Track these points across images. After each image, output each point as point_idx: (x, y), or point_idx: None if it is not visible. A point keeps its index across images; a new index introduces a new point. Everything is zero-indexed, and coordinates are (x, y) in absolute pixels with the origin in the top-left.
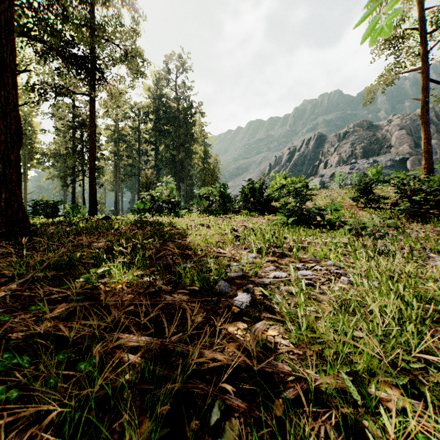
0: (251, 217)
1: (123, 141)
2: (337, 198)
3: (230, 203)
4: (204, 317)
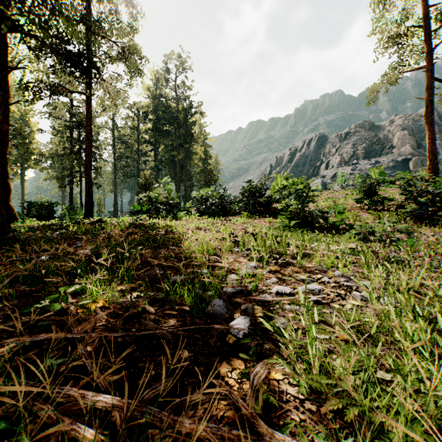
0: (251, 219)
1: (122, 142)
2: (339, 199)
3: (230, 204)
4: (192, 350)
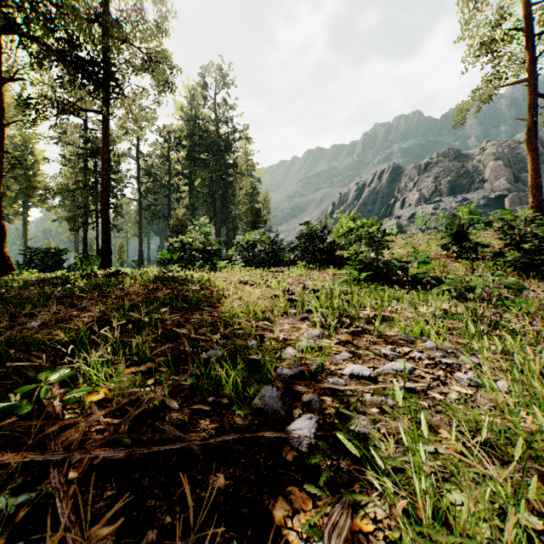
0: (310, 271)
1: (149, 174)
2: (420, 245)
3: (283, 252)
4: (230, 475)
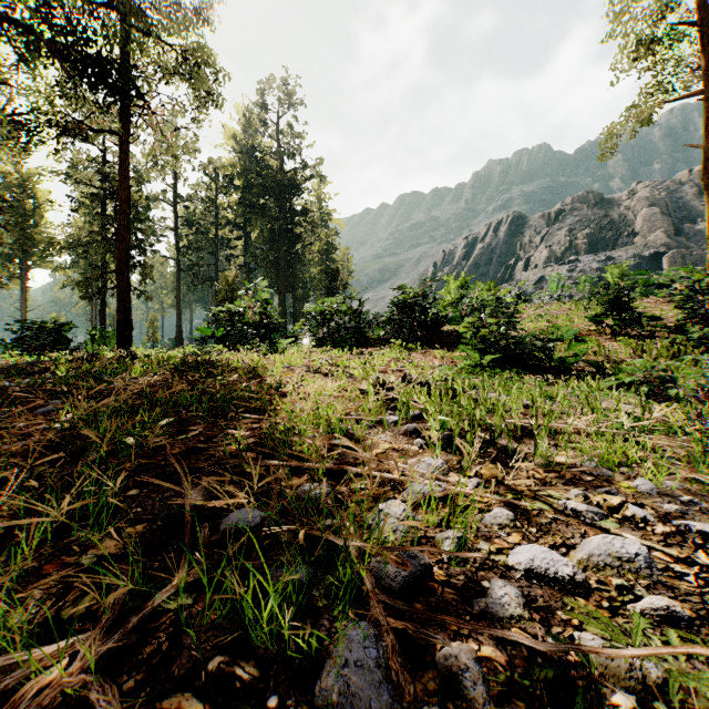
0: (409, 353)
1: (190, 224)
2: (558, 318)
3: (370, 326)
4: None
